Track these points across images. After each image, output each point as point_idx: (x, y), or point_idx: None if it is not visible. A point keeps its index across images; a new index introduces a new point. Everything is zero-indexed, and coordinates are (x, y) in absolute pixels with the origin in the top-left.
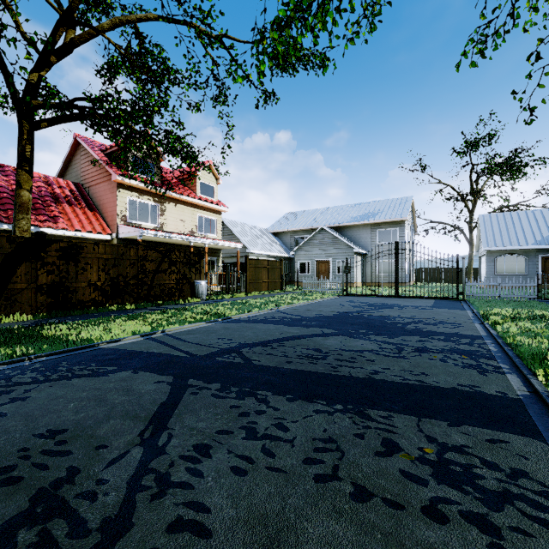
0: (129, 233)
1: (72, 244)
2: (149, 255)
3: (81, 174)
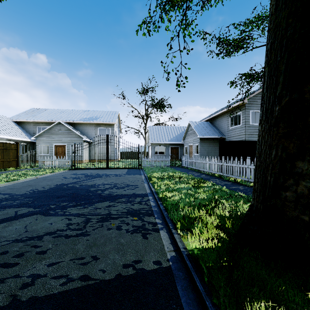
0: None
1: None
2: None
3: None
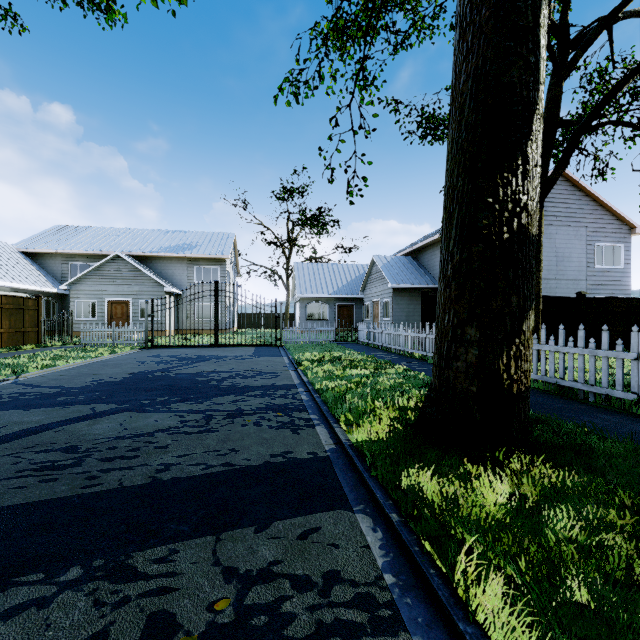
0: None
1: None
2: None
3: None
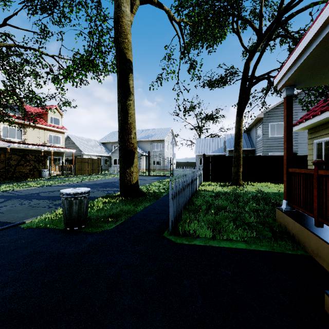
0: (2, 145)
1: None
2: (13, 157)
3: None
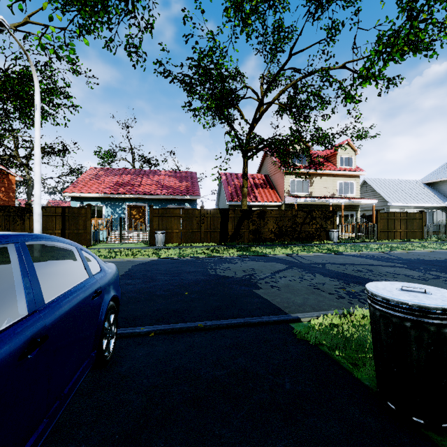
0: (290, 201)
1: (262, 211)
2: (299, 214)
3: (268, 169)
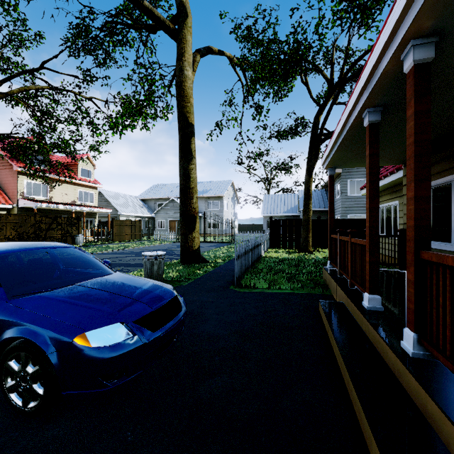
0: (27, 205)
1: None
2: (43, 220)
3: None
